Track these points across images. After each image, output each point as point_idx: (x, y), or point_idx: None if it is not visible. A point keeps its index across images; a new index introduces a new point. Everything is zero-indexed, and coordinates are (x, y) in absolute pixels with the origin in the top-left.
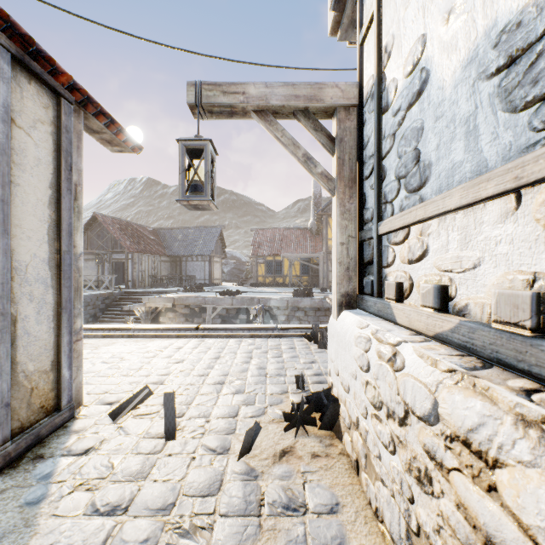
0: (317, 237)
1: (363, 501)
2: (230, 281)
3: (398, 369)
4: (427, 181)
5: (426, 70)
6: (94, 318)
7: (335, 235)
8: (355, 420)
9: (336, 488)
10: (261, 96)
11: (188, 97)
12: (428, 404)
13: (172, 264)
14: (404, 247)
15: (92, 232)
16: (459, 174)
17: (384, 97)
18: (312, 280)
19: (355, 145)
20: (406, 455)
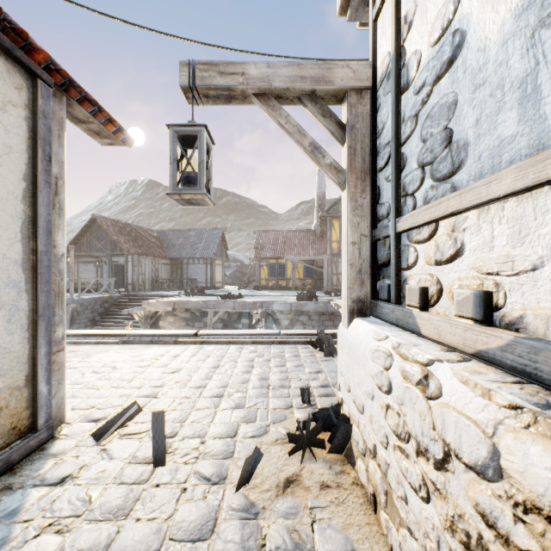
0: (321, 239)
1: (383, 547)
2: (232, 284)
3: (433, 396)
4: (463, 165)
5: (460, 31)
6: (93, 322)
7: (345, 234)
8: (372, 447)
9: (351, 529)
10: (263, 77)
11: (181, 78)
12: (483, 450)
13: (173, 267)
14: (429, 245)
15: (91, 234)
16: (510, 152)
17: (403, 74)
18: (316, 283)
19: (368, 132)
20: (447, 509)
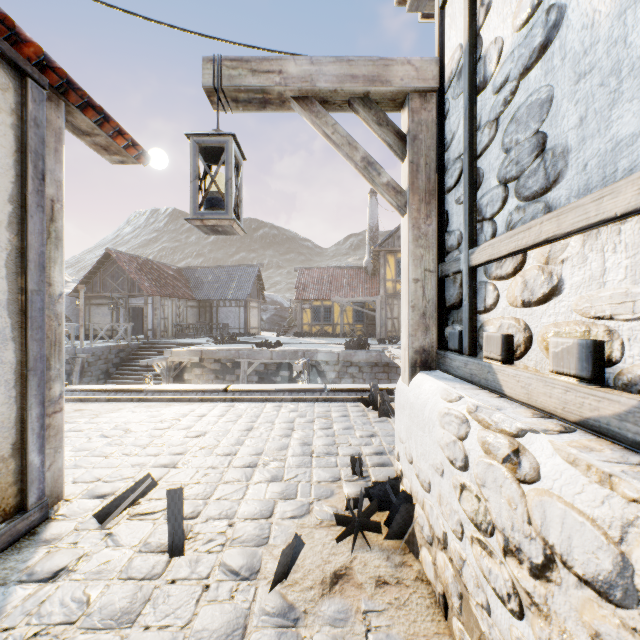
0: (373, 277)
1: None
2: (270, 330)
3: (528, 479)
4: (561, 179)
5: (557, 6)
6: (107, 374)
7: (405, 269)
8: (441, 535)
9: None
10: (305, 76)
11: (204, 77)
12: (606, 561)
13: (201, 310)
14: (514, 282)
15: (105, 271)
16: (629, 157)
17: (479, 70)
18: (368, 329)
19: (434, 144)
20: (549, 632)
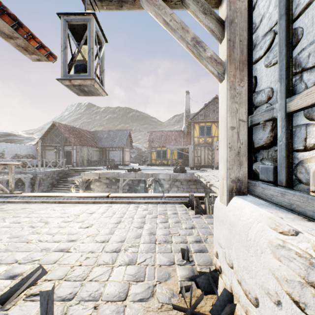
0: (187, 136)
1: None
2: (135, 162)
3: None
4: None
5: None
6: (52, 185)
7: (223, 120)
8: None
9: None
10: None
11: None
12: None
13: (100, 152)
14: None
15: (52, 133)
16: None
17: None
18: (185, 162)
19: (246, 26)
20: None
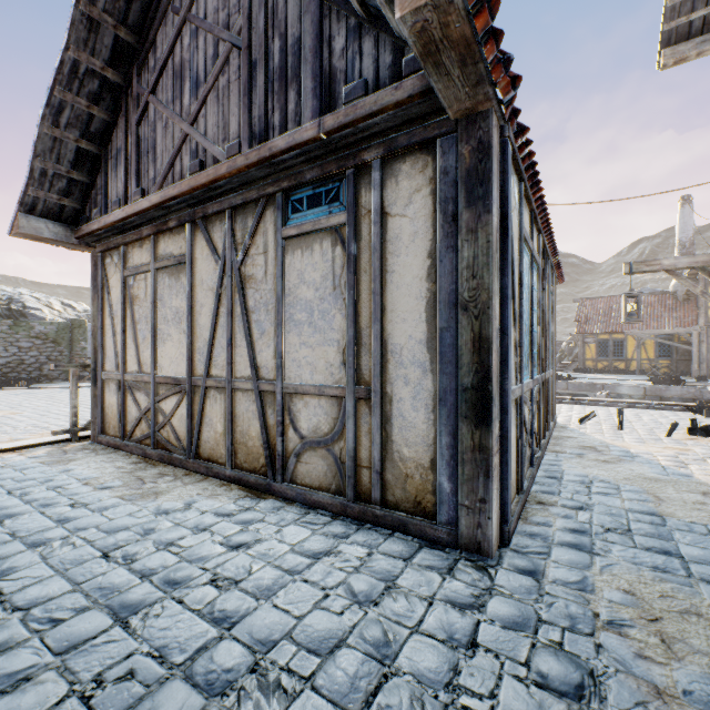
0: (685, 304)
1: None
2: None
3: None
4: None
5: None
6: None
7: None
8: None
9: None
10: (671, 265)
11: (624, 270)
12: None
13: None
14: None
15: None
16: None
17: None
18: (678, 366)
19: None
20: None
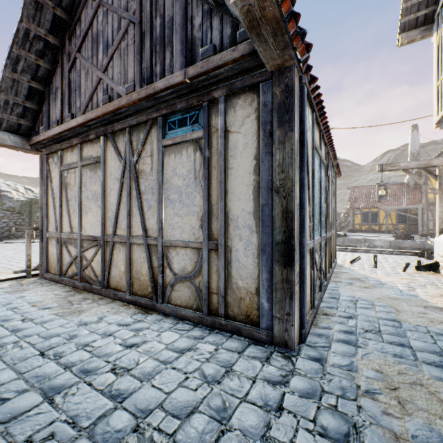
0: (414, 190)
1: None
2: None
3: None
4: None
5: None
6: None
7: (437, 208)
8: None
9: (437, 277)
10: (405, 166)
11: (377, 169)
12: None
13: None
14: None
15: None
16: None
17: None
18: (409, 228)
19: None
20: None
